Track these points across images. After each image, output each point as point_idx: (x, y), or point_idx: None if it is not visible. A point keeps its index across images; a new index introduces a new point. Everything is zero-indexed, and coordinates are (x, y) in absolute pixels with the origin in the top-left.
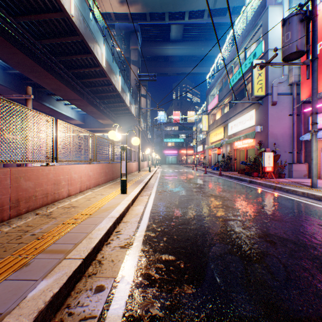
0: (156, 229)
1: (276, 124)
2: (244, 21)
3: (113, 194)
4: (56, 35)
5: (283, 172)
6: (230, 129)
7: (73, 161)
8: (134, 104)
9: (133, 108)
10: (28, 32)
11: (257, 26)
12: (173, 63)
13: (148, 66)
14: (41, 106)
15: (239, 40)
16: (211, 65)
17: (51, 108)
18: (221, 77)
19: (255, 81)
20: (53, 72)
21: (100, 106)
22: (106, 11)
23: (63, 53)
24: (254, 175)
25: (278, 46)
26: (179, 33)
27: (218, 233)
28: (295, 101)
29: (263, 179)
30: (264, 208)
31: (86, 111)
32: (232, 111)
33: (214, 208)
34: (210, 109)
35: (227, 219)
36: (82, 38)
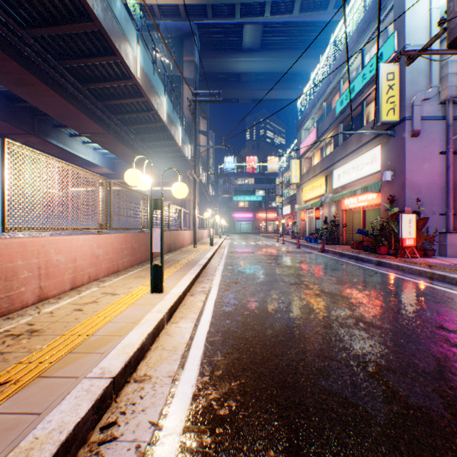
0: (217, 410)
1: (419, 167)
2: (353, 19)
3: (136, 293)
4: (56, 21)
5: (429, 247)
6: (337, 178)
7: (53, 228)
8: (189, 144)
9: (187, 149)
10: (9, 15)
11: (385, 11)
12: (247, 84)
13: (210, 88)
14: (45, 145)
15: (352, 38)
16: (303, 87)
17: (61, 148)
18: (321, 100)
19: (383, 98)
20: (56, 85)
21: (137, 145)
22: (146, 1)
23: (71, 54)
24: (381, 252)
25: (423, 39)
26: (257, 38)
27: (391, 434)
28: (450, 129)
29: (401, 260)
30: (448, 328)
31: (114, 152)
32: (340, 151)
33: (341, 327)
34: (308, 145)
35: (385, 365)
36: (98, 27)
